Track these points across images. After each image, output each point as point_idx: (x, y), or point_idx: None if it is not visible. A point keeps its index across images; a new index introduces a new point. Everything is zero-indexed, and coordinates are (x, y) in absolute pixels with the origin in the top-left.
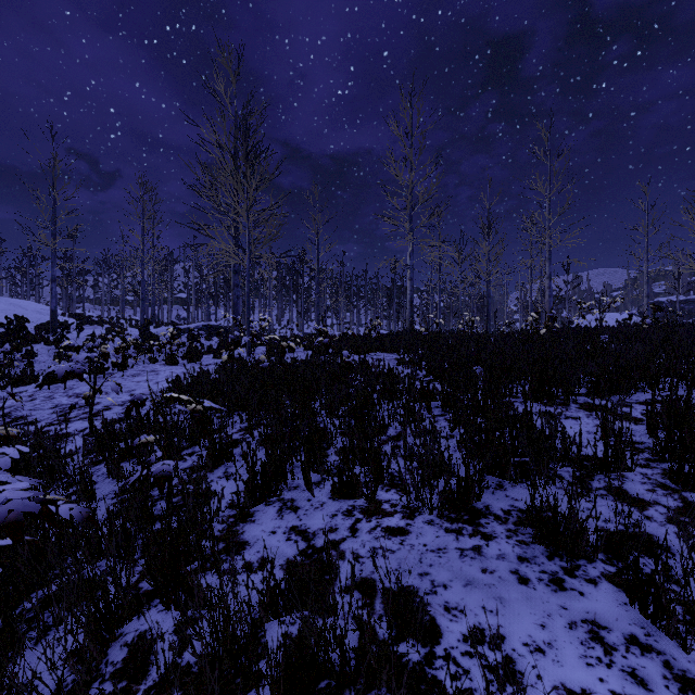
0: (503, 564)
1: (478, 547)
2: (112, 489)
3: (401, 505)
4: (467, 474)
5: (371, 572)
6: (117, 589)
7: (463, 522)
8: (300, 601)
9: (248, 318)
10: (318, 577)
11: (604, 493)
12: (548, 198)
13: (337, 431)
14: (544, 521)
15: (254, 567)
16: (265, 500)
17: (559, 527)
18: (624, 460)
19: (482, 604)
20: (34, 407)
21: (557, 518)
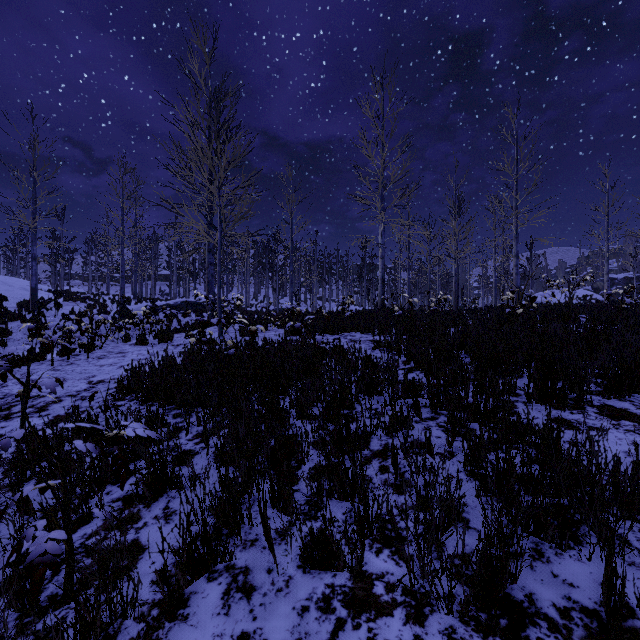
0: None
1: None
2: (15, 534)
3: (401, 587)
4: (501, 550)
5: None
6: None
7: (502, 636)
8: None
9: (219, 298)
10: None
11: None
12: (515, 178)
13: (309, 447)
14: None
15: None
16: (208, 569)
17: None
18: None
19: None
20: None
21: None
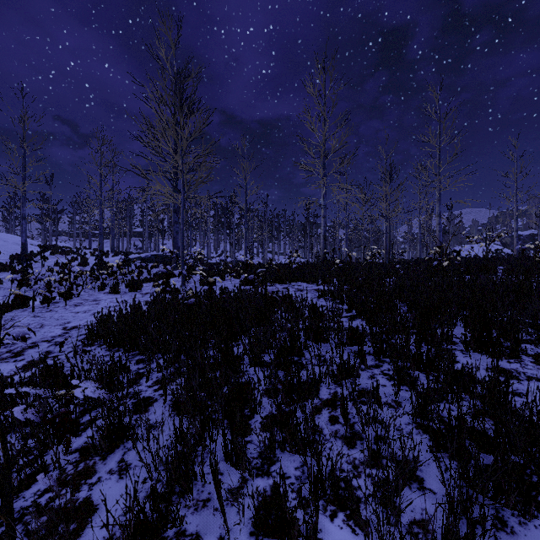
0: None
1: None
2: None
3: None
4: (470, 529)
5: None
6: None
7: None
8: None
9: (182, 252)
10: None
11: None
12: (438, 149)
13: (261, 397)
14: None
15: None
16: (158, 536)
17: None
18: None
19: None
20: None
21: None
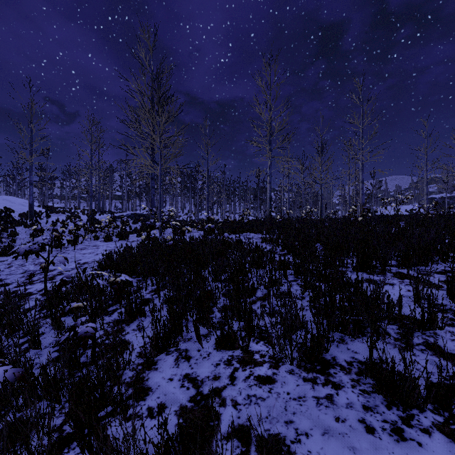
0: (351, 412)
1: (330, 396)
2: (54, 338)
3: (268, 355)
4: (319, 333)
5: (247, 419)
6: (39, 440)
7: (316, 372)
8: (189, 450)
9: (160, 210)
10: (204, 423)
11: (423, 348)
12: (361, 129)
13: (220, 294)
14: (383, 377)
15: (154, 412)
16: (166, 350)
17: (396, 382)
18: (436, 321)
19: (339, 454)
20: (10, 272)
21: (394, 375)
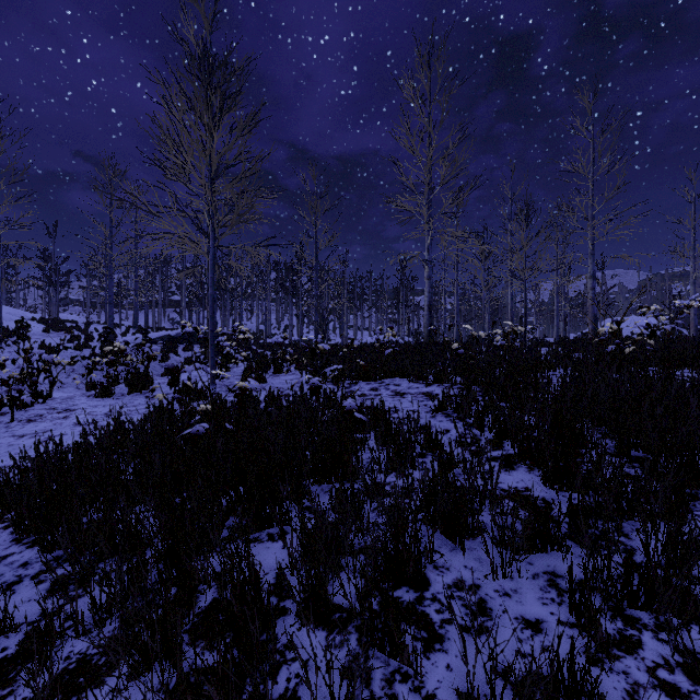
0: None
1: None
2: None
3: None
4: None
5: None
6: None
7: None
8: None
9: (211, 331)
10: None
11: None
12: (592, 181)
13: None
14: None
15: None
16: None
17: None
18: None
19: None
20: None
21: None
